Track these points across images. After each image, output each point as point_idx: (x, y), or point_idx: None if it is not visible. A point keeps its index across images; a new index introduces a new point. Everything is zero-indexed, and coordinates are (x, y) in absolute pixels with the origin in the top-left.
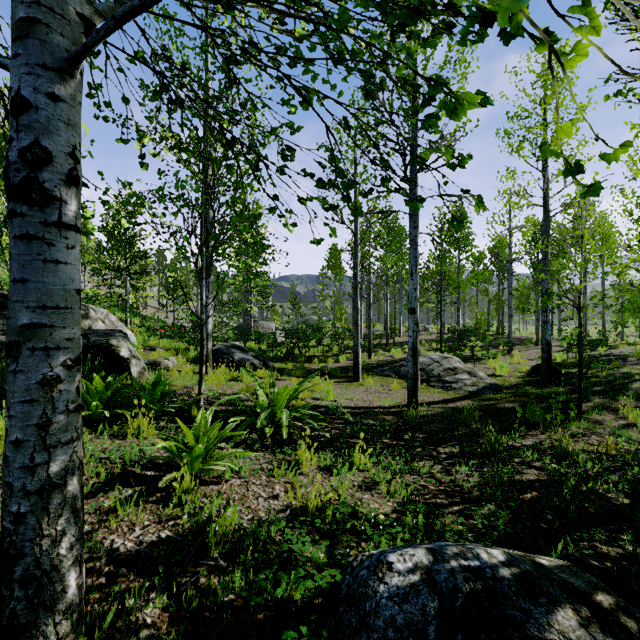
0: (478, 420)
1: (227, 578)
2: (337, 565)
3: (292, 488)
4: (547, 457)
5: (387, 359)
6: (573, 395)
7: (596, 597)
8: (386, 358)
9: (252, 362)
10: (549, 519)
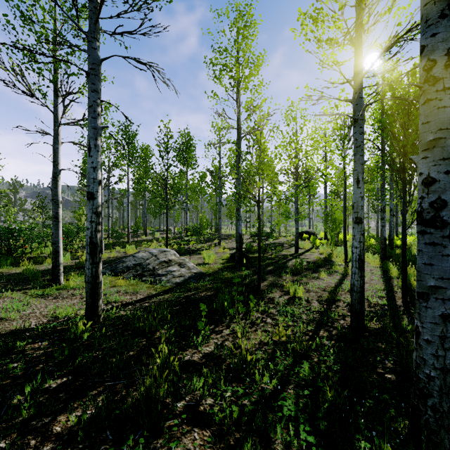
0: (169, 320)
1: None
2: None
3: None
4: (222, 382)
5: (119, 255)
6: (255, 276)
7: None
8: (118, 254)
9: None
10: None
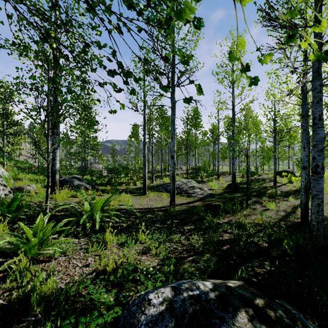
0: (203, 211)
1: (42, 327)
2: (121, 303)
3: (99, 258)
4: (234, 227)
5: (161, 183)
6: (244, 197)
7: (256, 301)
8: (161, 182)
9: (85, 186)
10: (234, 258)
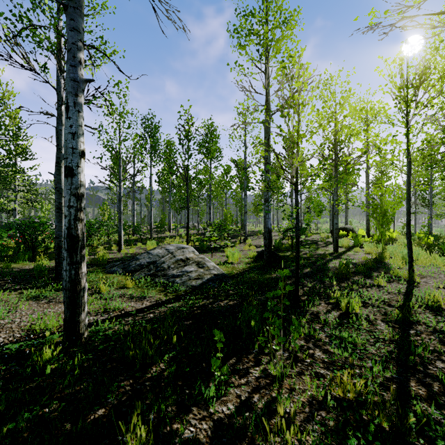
0: (174, 344)
1: None
2: None
3: None
4: None
5: (138, 251)
6: (289, 280)
7: None
8: (138, 250)
9: None
10: None
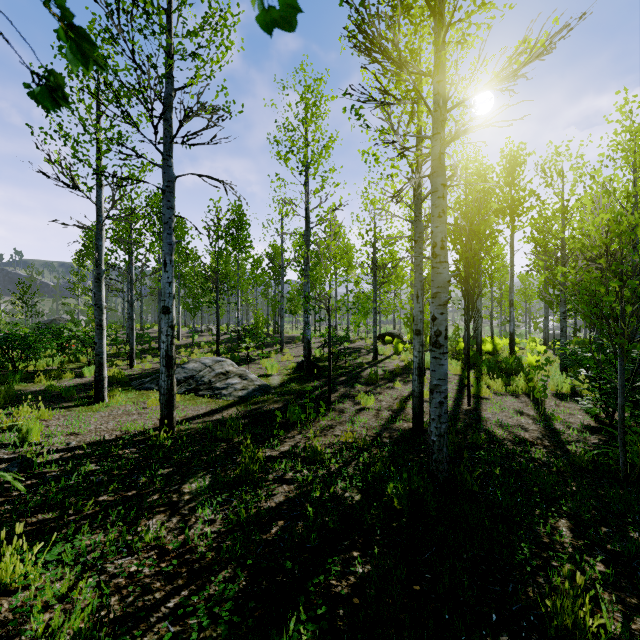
0: (242, 430)
1: None
2: None
3: None
4: (299, 464)
5: (155, 367)
6: (326, 387)
7: None
8: (154, 365)
9: None
10: (288, 569)
